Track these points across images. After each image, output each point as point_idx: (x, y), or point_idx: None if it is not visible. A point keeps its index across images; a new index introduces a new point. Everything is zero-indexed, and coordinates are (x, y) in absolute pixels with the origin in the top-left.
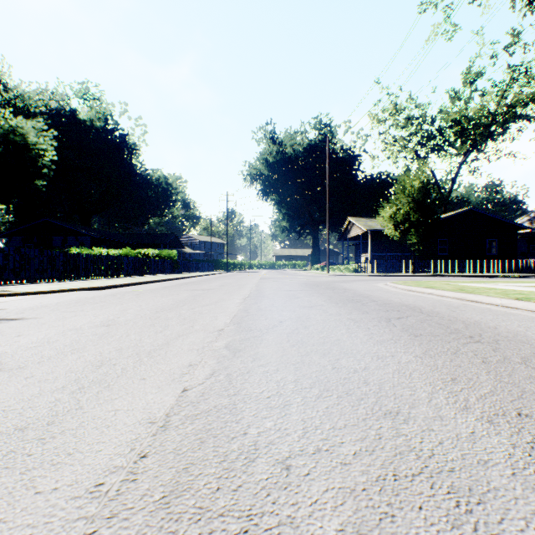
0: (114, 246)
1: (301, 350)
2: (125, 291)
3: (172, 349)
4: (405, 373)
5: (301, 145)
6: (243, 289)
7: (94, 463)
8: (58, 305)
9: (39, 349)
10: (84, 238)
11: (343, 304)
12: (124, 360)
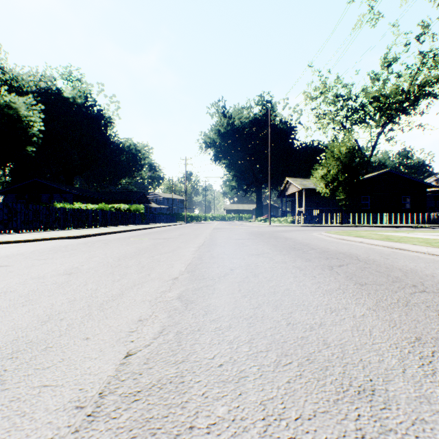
0: (92, 201)
1: (253, 301)
2: (96, 240)
3: (125, 301)
4: (364, 330)
5: (247, 118)
6: (198, 238)
7: None
8: (33, 253)
9: None
10: (67, 195)
11: (287, 252)
12: (72, 314)
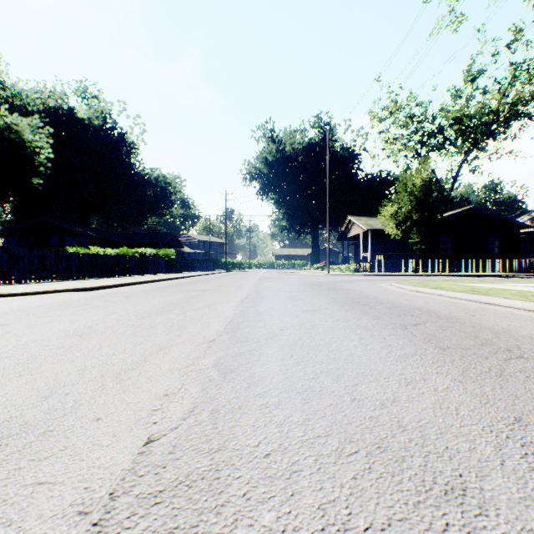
0: (112, 245)
1: (308, 370)
2: (116, 292)
3: (148, 369)
4: (449, 408)
5: (300, 144)
6: (241, 290)
7: None
8: (37, 309)
9: None
10: (81, 237)
11: (350, 307)
12: (81, 387)
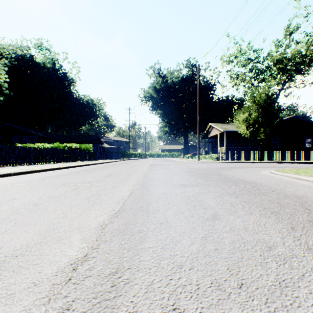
0: (55, 142)
1: None
2: None
3: None
4: None
5: (177, 78)
6: (126, 183)
7: None
8: None
9: None
10: (33, 137)
11: None
12: None
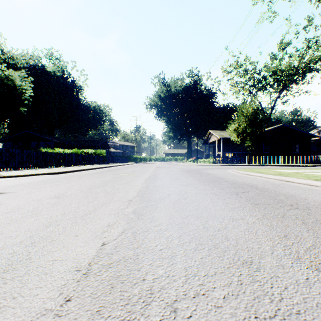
0: (67, 147)
1: (182, 214)
2: (73, 175)
3: (98, 214)
4: (252, 231)
5: (180, 87)
6: (145, 174)
7: (30, 306)
8: (30, 184)
9: (11, 213)
10: (49, 143)
11: (208, 183)
12: (65, 222)
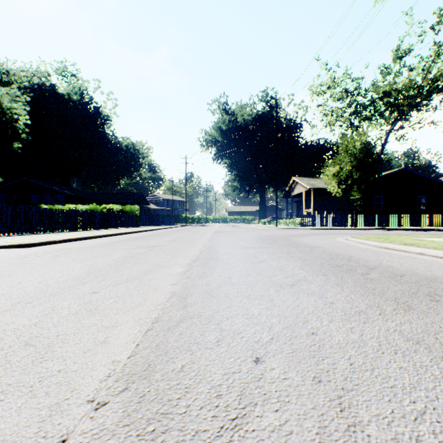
0: (86, 202)
1: None
2: (53, 249)
3: None
4: None
5: (250, 115)
6: (194, 246)
7: None
8: None
9: None
10: (58, 195)
11: (337, 277)
12: None
